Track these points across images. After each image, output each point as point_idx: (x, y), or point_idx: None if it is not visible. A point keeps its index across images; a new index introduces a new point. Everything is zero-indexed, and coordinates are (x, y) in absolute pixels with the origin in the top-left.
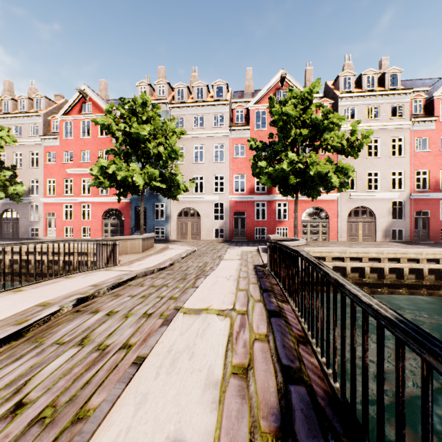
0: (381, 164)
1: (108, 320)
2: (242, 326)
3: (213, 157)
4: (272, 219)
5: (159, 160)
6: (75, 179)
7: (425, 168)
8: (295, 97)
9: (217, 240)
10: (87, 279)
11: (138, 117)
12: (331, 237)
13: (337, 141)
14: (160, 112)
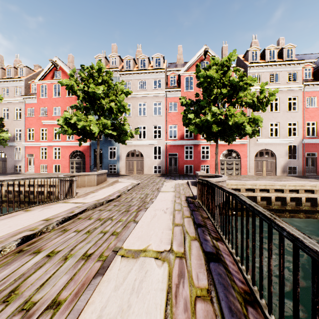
0: (280, 117)
1: (46, 263)
2: (181, 275)
3: (152, 112)
4: (197, 158)
5: (111, 113)
6: (49, 129)
7: (313, 120)
8: (217, 64)
9: (156, 175)
10: (42, 212)
11: (95, 80)
12: (242, 172)
13: (249, 98)
14: (113, 78)
